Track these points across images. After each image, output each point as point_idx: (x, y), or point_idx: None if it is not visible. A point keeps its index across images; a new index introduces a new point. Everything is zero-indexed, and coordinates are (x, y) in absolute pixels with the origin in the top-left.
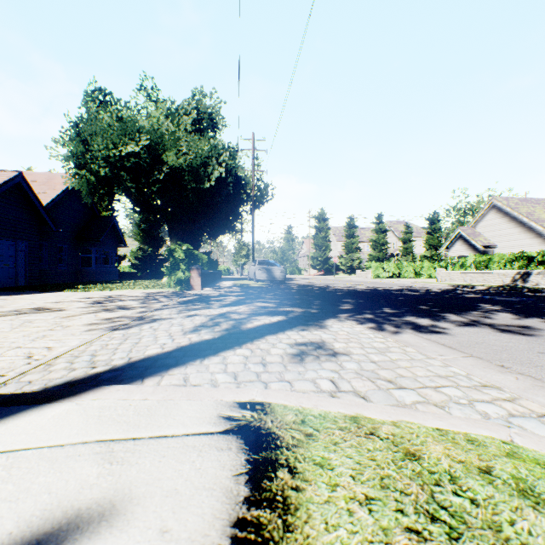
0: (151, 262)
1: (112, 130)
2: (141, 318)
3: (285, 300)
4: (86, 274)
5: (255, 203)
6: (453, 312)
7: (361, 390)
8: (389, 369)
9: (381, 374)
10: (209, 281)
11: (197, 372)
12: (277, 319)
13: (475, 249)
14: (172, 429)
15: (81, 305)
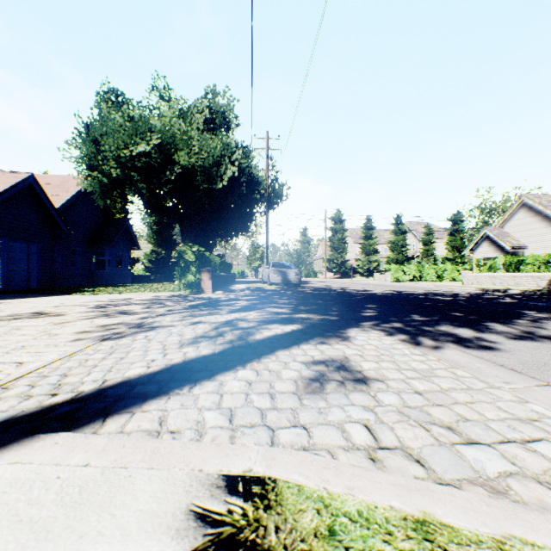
0: (164, 265)
1: (124, 130)
2: (139, 326)
3: (300, 305)
4: (99, 277)
5: (269, 204)
6: (495, 320)
7: (413, 446)
8: (444, 405)
9: (435, 414)
10: (221, 284)
11: (180, 407)
12: (290, 329)
13: (503, 250)
14: (99, 546)
15: (82, 309)
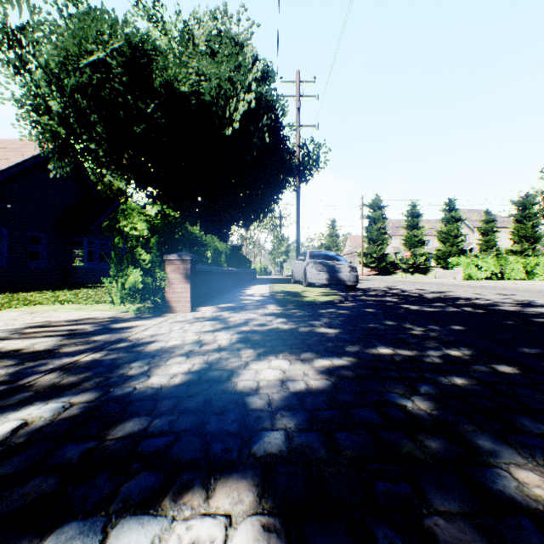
0: None
1: None
2: None
3: None
4: (76, 274)
5: (301, 173)
6: None
7: None
8: None
9: None
10: (226, 286)
11: None
12: None
13: None
14: None
15: None
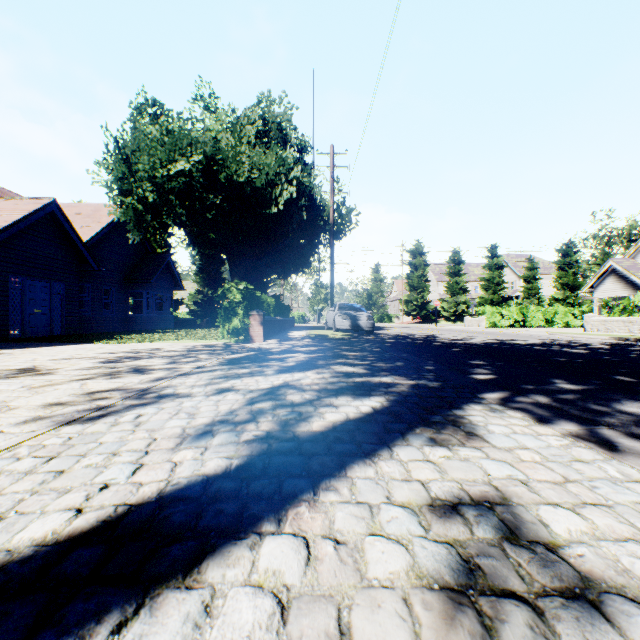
0: (211, 308)
1: (161, 147)
2: (142, 394)
3: (378, 360)
4: (136, 322)
5: (335, 233)
6: None
7: None
8: None
9: None
10: (275, 330)
11: None
12: (370, 406)
13: (636, 287)
14: None
15: (88, 364)
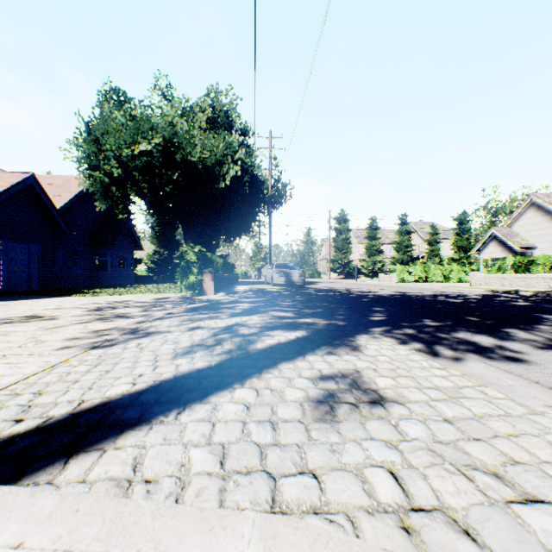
0: (167, 266)
1: (126, 130)
2: (134, 331)
3: (305, 308)
4: (101, 278)
5: (273, 204)
6: (515, 325)
7: (456, 507)
8: (482, 440)
9: (475, 454)
10: (223, 285)
11: (162, 443)
12: (295, 336)
13: (511, 250)
14: None
15: (78, 312)
